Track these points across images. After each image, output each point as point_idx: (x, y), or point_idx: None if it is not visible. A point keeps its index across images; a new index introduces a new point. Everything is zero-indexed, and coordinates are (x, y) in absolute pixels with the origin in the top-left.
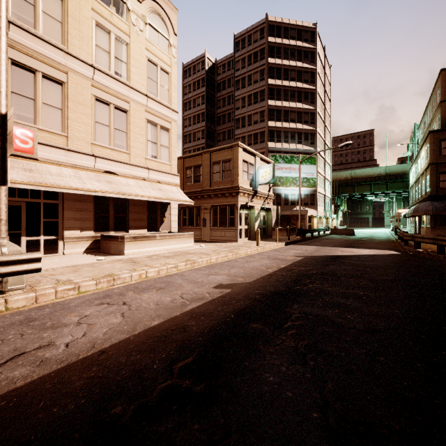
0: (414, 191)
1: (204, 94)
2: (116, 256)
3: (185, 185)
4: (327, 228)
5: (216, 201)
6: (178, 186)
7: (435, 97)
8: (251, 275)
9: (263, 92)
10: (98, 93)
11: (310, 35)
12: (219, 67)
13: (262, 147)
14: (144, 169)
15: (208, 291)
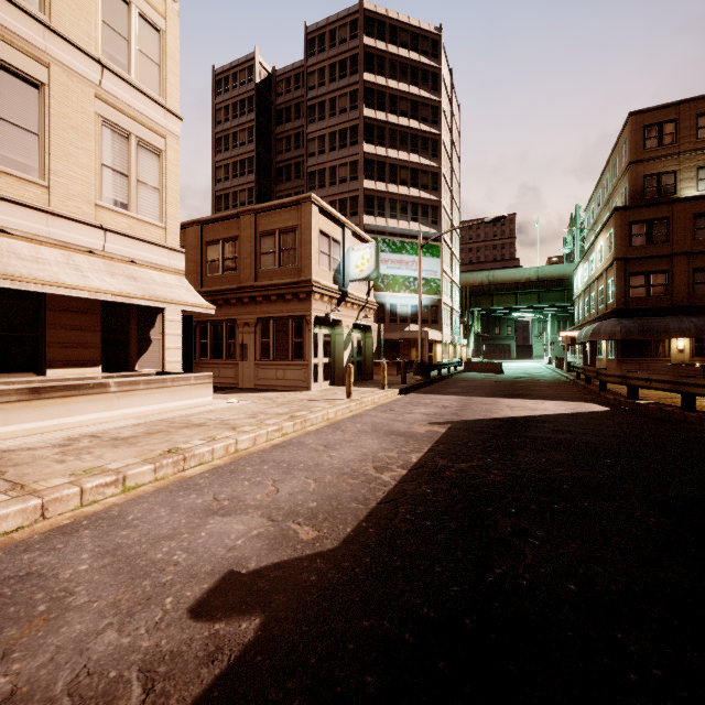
0: (582, 304)
1: (253, 125)
2: None
3: (204, 278)
4: (460, 362)
5: (267, 308)
6: (183, 274)
7: (617, 158)
8: (340, 507)
9: (356, 129)
10: None
11: (431, 46)
12: (279, 83)
13: (354, 223)
14: (92, 229)
15: (155, 653)
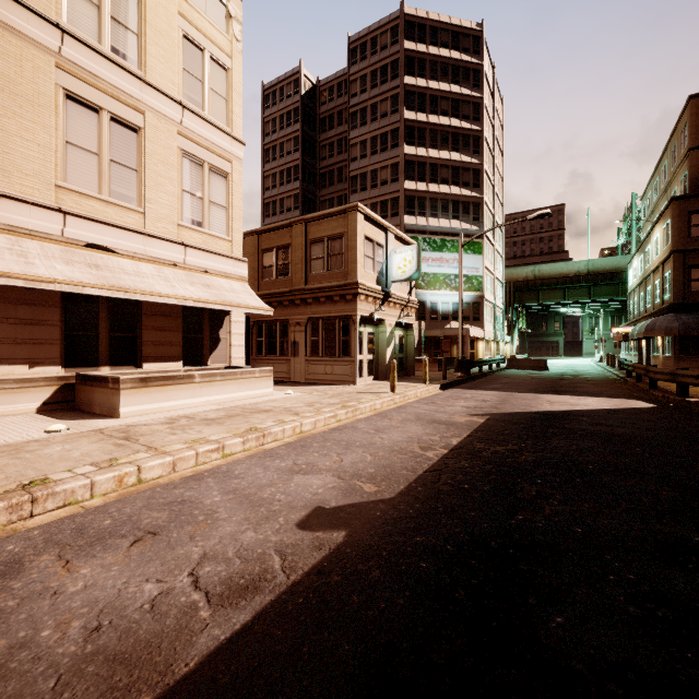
0: (637, 298)
1: (298, 135)
2: (99, 419)
3: (260, 282)
4: (503, 359)
5: (316, 309)
6: (245, 281)
7: (676, 143)
8: (393, 472)
9: (397, 132)
10: (73, 85)
11: (472, 43)
12: (323, 92)
13: (394, 223)
14: (176, 246)
15: (282, 543)
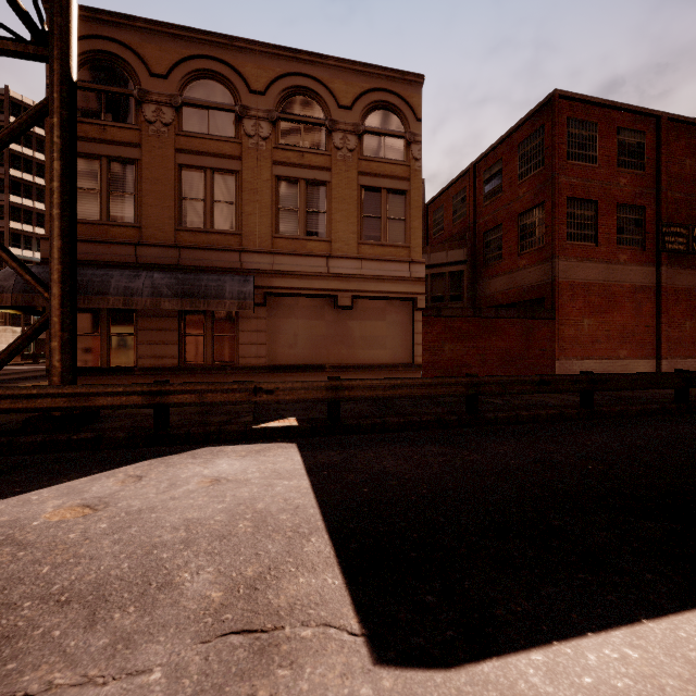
0: None
1: None
2: None
3: None
4: None
5: None
6: None
7: None
8: None
9: (3, 182)
10: None
11: None
12: None
13: None
14: None
15: None
